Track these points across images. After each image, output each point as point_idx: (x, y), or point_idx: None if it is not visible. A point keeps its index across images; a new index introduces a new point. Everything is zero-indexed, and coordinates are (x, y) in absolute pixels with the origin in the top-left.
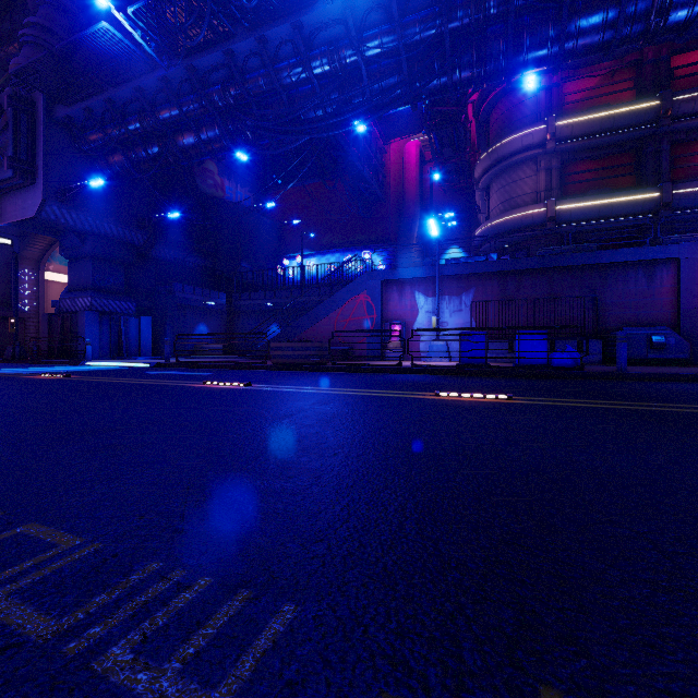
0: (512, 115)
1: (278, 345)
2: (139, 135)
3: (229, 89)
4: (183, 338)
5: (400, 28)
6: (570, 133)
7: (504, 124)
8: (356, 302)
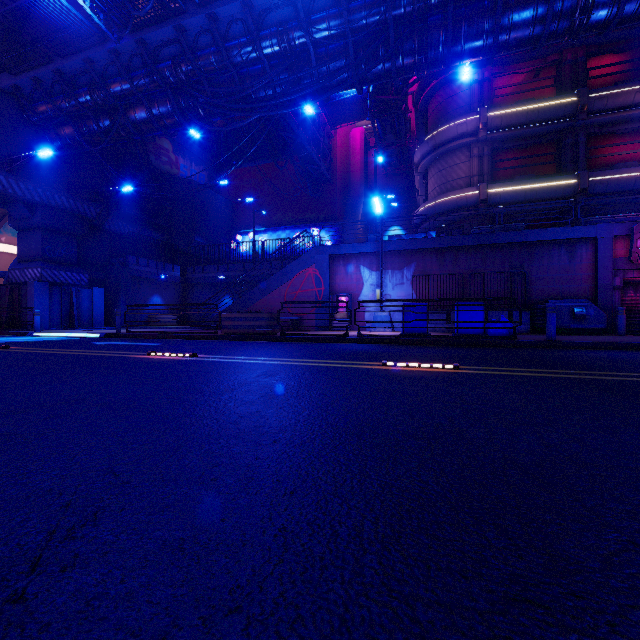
0: (448, 105)
1: (229, 315)
2: (89, 108)
3: (180, 65)
4: (134, 309)
5: (347, 13)
6: (500, 123)
7: (441, 114)
8: (305, 275)
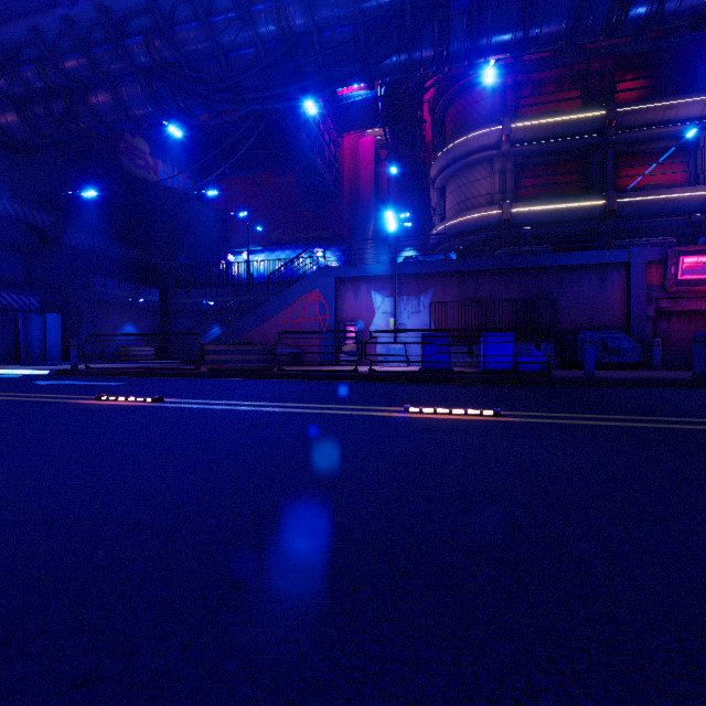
0: (467, 114)
1: (213, 348)
2: (38, 90)
3: (153, 42)
4: (95, 339)
5: None
6: (524, 136)
7: (460, 123)
8: (307, 301)
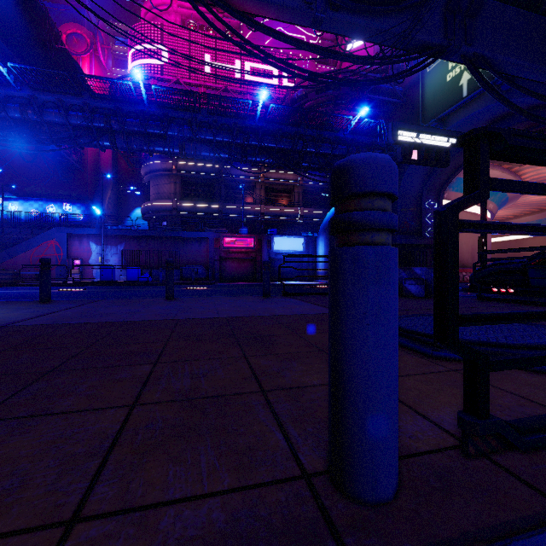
0: None
1: None
2: None
3: None
4: None
5: (67, 117)
6: (184, 169)
7: None
8: (48, 245)
